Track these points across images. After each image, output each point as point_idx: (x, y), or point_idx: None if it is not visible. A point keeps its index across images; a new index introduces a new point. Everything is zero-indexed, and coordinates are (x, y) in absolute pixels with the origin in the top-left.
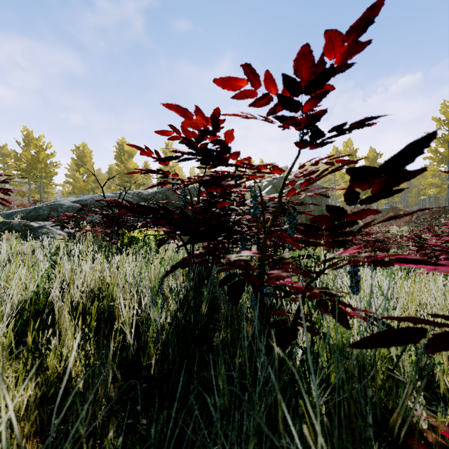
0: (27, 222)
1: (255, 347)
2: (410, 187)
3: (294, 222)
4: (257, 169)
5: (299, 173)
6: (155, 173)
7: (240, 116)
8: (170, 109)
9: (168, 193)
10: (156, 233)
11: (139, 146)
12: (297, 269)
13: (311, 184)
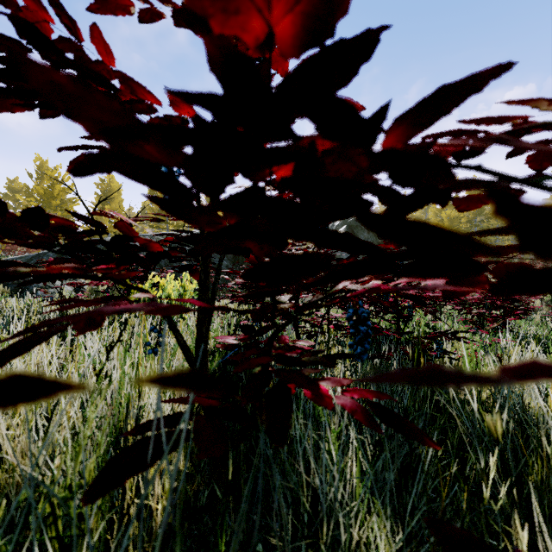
0: None
1: None
2: None
3: None
4: None
5: None
6: None
7: None
8: None
9: None
10: (180, 288)
11: None
12: None
13: None
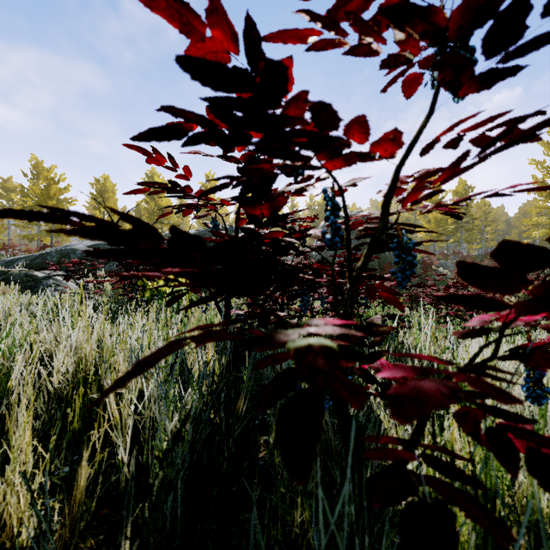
0: (30, 271)
1: (343, 548)
2: (508, 229)
3: (408, 259)
4: (343, 144)
5: (407, 177)
6: (169, 191)
7: (305, 43)
8: (156, 11)
9: (207, 235)
10: None
11: (144, 148)
12: (441, 361)
13: (452, 178)
